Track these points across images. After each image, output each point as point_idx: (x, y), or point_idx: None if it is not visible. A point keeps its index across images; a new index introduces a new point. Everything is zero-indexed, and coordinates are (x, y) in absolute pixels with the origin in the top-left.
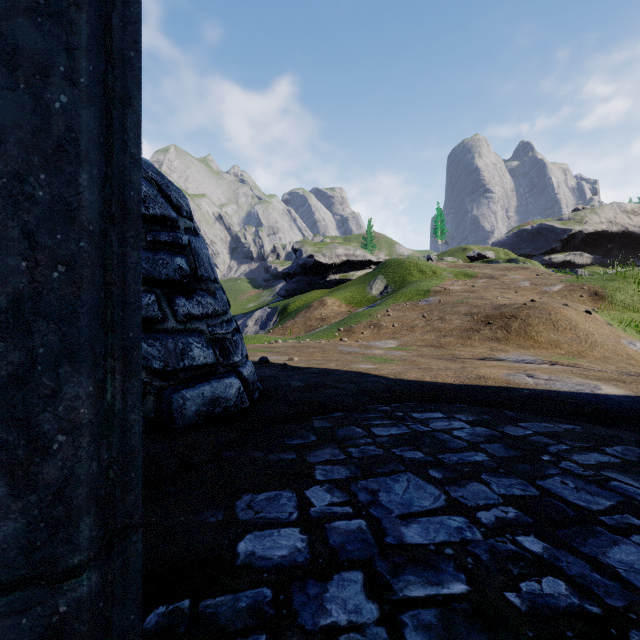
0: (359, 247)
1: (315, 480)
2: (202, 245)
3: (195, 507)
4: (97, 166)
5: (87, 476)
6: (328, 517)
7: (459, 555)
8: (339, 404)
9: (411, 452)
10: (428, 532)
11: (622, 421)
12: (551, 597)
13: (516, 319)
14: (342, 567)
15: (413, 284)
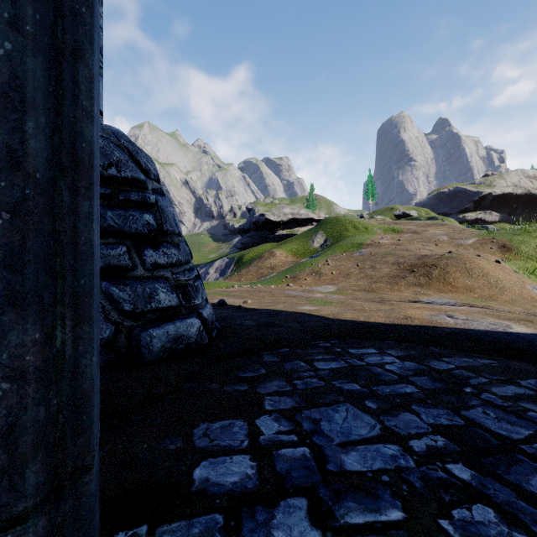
0: (303, 207)
1: (264, 410)
2: (168, 204)
3: (157, 435)
4: (45, 115)
5: (33, 423)
6: (275, 445)
7: (395, 482)
8: (286, 341)
9: (349, 384)
10: (366, 460)
11: (532, 356)
12: (482, 525)
13: (436, 268)
14: (288, 493)
15: (348, 238)
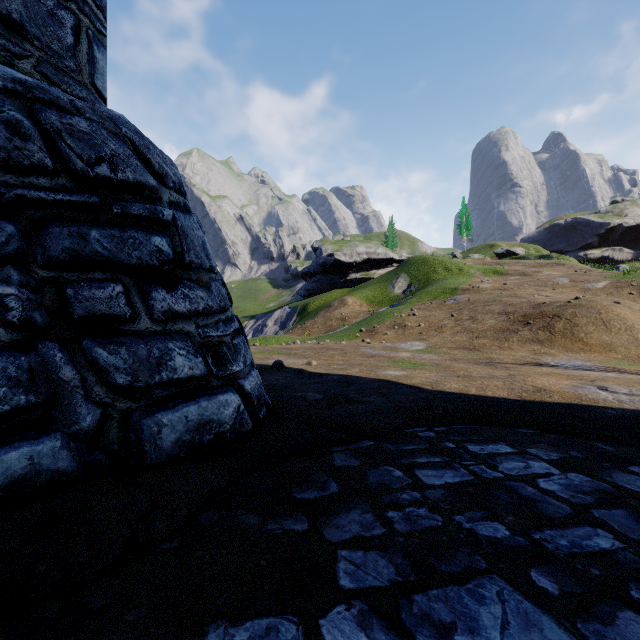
0: (380, 245)
1: (337, 589)
2: (194, 225)
3: None
4: None
5: None
6: None
7: None
8: (367, 427)
9: (487, 524)
10: None
11: None
12: None
13: (560, 319)
14: None
15: (438, 282)
